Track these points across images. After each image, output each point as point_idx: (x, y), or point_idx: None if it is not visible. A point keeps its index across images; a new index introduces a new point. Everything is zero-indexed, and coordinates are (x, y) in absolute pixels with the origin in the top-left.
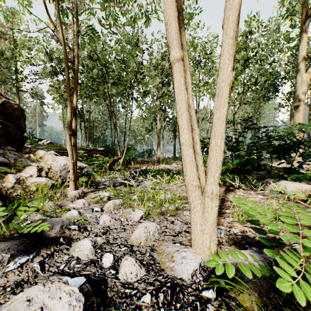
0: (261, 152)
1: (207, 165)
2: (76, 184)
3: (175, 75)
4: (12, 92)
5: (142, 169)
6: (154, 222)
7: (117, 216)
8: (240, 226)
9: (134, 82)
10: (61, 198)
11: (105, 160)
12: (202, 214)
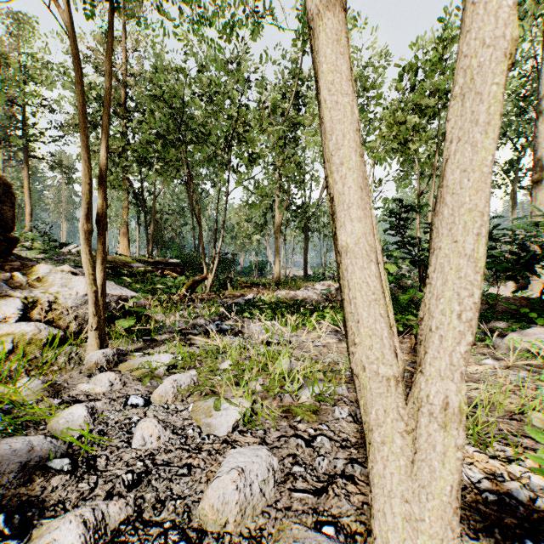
0: None
1: (424, 315)
2: (102, 337)
3: (322, 49)
4: (18, 160)
5: (247, 299)
6: (264, 449)
7: (179, 420)
8: (480, 457)
9: (233, 139)
10: (69, 366)
11: (177, 282)
12: (409, 465)
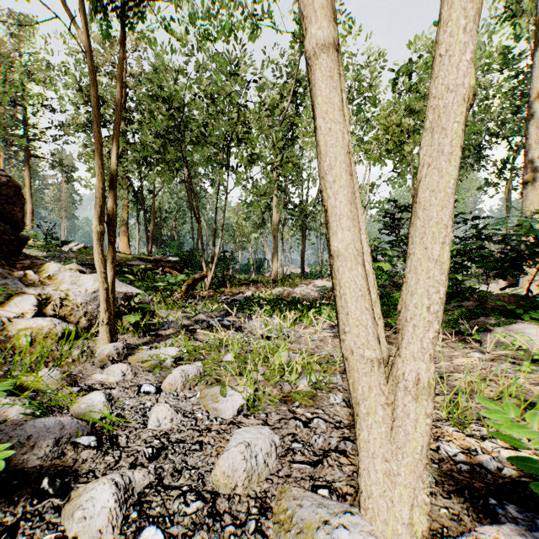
0: (468, 267)
1: (401, 308)
2: (112, 331)
3: (318, 85)
4: (18, 159)
5: (246, 296)
6: (267, 428)
7: (188, 405)
8: (458, 436)
9: (232, 140)
10: (82, 358)
11: (178, 280)
12: (388, 431)
